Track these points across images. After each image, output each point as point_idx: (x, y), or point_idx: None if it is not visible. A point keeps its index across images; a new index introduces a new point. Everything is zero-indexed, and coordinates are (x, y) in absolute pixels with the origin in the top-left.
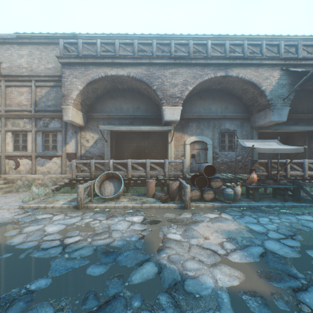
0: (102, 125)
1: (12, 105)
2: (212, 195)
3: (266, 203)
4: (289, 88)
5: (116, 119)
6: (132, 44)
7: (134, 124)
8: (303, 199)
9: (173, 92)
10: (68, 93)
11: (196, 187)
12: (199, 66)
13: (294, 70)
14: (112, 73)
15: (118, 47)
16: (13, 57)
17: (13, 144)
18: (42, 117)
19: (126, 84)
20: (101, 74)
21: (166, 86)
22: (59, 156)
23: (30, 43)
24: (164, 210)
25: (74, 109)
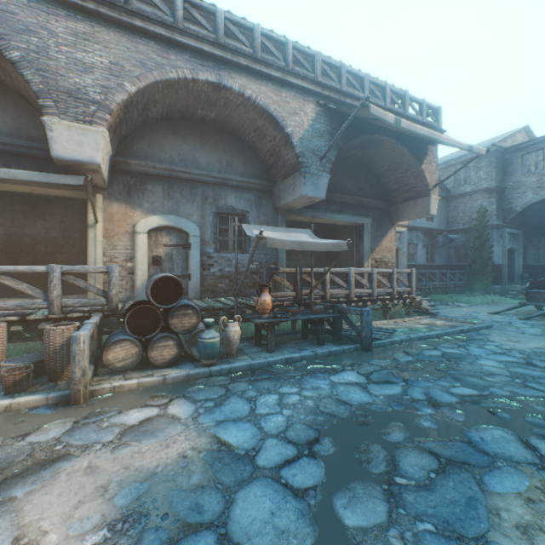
0: None
1: None
2: (172, 350)
3: (285, 355)
4: (330, 141)
5: None
6: None
7: None
8: (347, 337)
9: (81, 84)
10: None
11: (131, 334)
12: (156, 41)
13: (336, 109)
14: None
15: None
16: None
17: None
18: None
19: None
20: None
21: (55, 61)
22: None
23: None
24: None
25: None
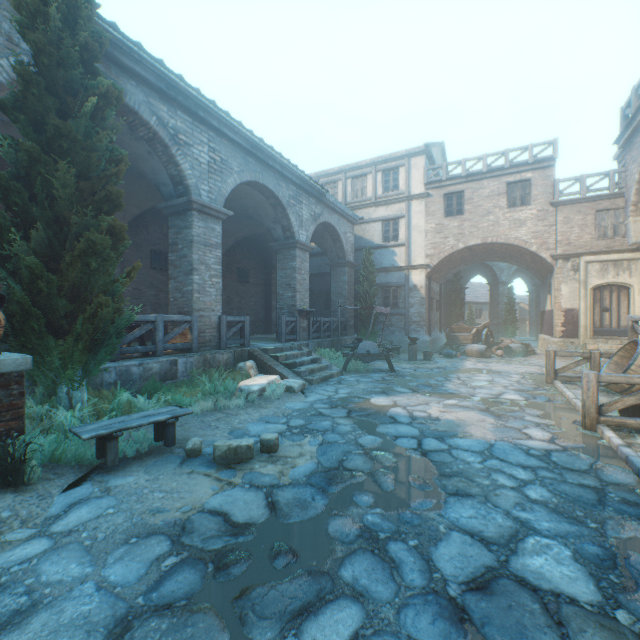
0: None
1: None
2: None
3: None
4: None
5: None
6: None
7: None
8: None
9: None
10: (627, 196)
11: None
12: None
13: None
14: None
15: None
16: None
17: None
18: None
19: None
20: None
21: None
22: None
23: None
24: (561, 412)
25: None
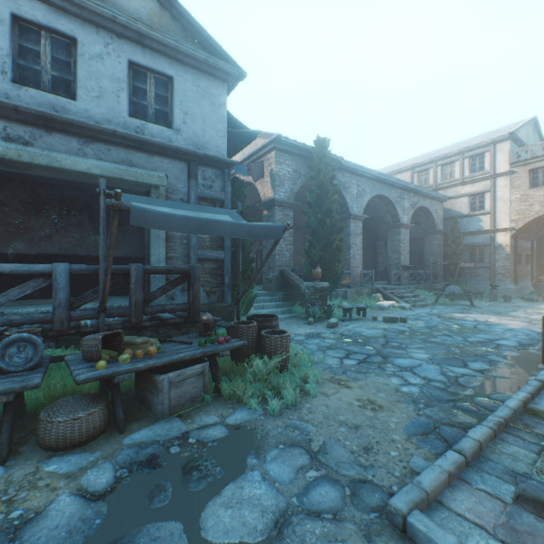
0: None
1: None
2: None
3: None
4: None
5: None
6: None
7: None
8: None
9: None
10: None
11: None
12: None
13: None
14: None
15: None
16: None
17: None
18: None
19: None
20: None
21: None
22: None
23: None
24: None
25: None
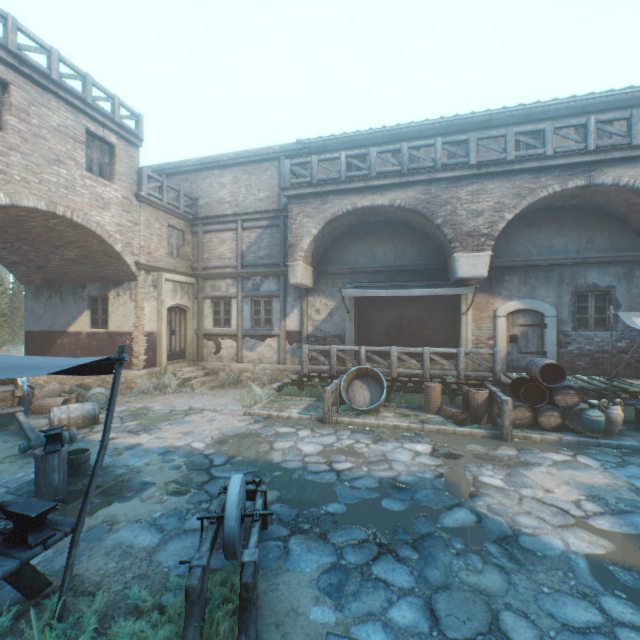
0: (342, 285)
1: (212, 260)
2: (556, 419)
3: None
4: None
5: (364, 274)
6: (397, 150)
7: (395, 281)
8: None
9: (475, 226)
10: (297, 242)
11: (523, 403)
12: (528, 173)
13: None
14: (364, 203)
15: (374, 160)
16: (213, 189)
17: (213, 317)
18: (251, 276)
19: (384, 215)
20: (347, 207)
21: (459, 216)
22: (275, 336)
23: (235, 165)
24: (464, 438)
25: (304, 265)
